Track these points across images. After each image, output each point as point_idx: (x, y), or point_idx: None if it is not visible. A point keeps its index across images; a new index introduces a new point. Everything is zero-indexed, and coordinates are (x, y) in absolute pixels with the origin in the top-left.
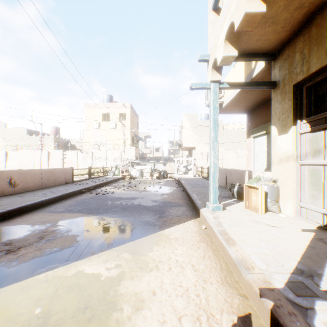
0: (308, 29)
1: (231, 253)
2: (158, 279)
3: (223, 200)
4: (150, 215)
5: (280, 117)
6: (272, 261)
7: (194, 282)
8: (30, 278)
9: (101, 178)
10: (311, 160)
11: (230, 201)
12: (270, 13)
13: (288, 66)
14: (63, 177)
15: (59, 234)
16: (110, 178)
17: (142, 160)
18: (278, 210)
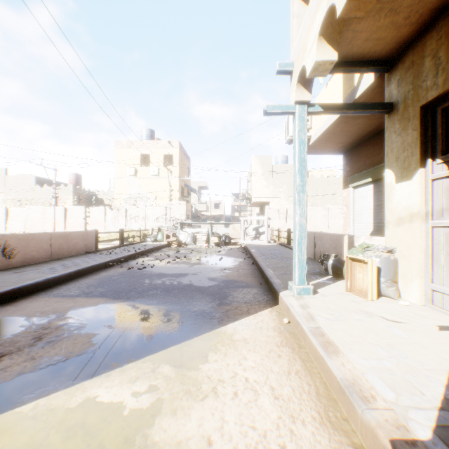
0: (446, 20)
1: (333, 369)
2: (216, 413)
3: (312, 277)
4: (205, 302)
5: (400, 156)
6: (403, 385)
7: (275, 420)
8: (8, 412)
9: (137, 245)
10: None
11: (322, 279)
12: None
13: (412, 79)
14: (83, 243)
15: (66, 332)
16: (149, 245)
17: (195, 220)
18: (397, 294)
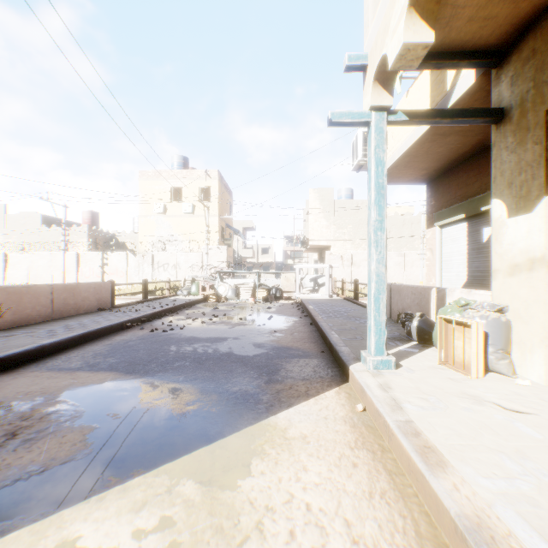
0: None
1: (442, 496)
2: None
3: (391, 344)
4: (249, 378)
5: (514, 180)
6: None
7: None
8: None
9: (165, 299)
10: None
11: (404, 346)
12: None
13: (533, 73)
14: (95, 298)
15: (54, 424)
16: (181, 299)
17: (239, 269)
18: (511, 369)
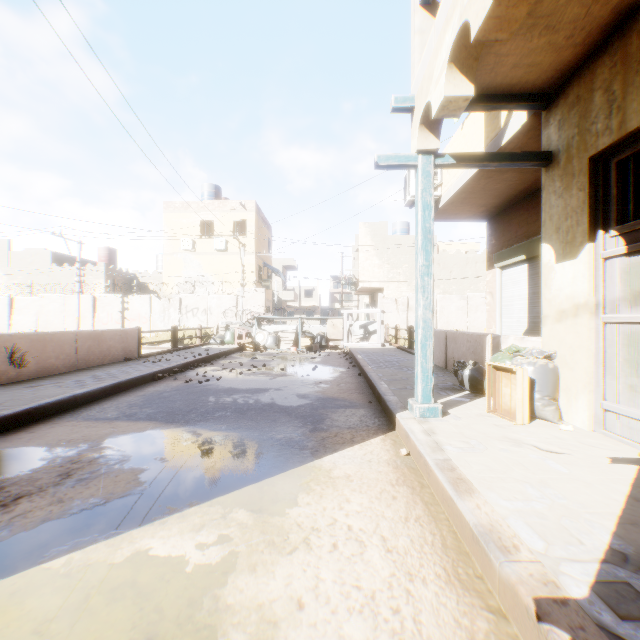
0: (623, 41)
1: (465, 513)
2: (308, 570)
3: (442, 394)
4: (293, 427)
5: (561, 225)
6: (556, 533)
7: (387, 578)
8: (33, 569)
9: (197, 348)
10: (629, 314)
11: (455, 396)
12: (542, 6)
13: (578, 120)
14: (121, 347)
15: (104, 467)
16: (214, 348)
17: (278, 314)
18: (557, 416)
